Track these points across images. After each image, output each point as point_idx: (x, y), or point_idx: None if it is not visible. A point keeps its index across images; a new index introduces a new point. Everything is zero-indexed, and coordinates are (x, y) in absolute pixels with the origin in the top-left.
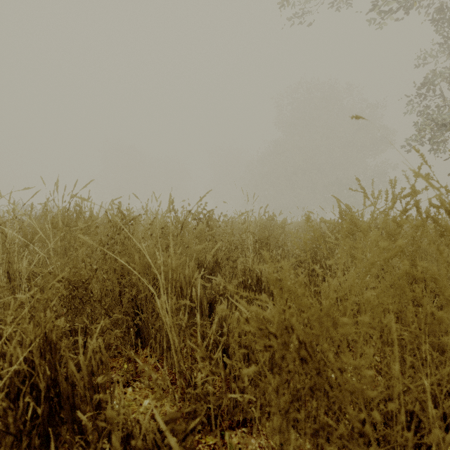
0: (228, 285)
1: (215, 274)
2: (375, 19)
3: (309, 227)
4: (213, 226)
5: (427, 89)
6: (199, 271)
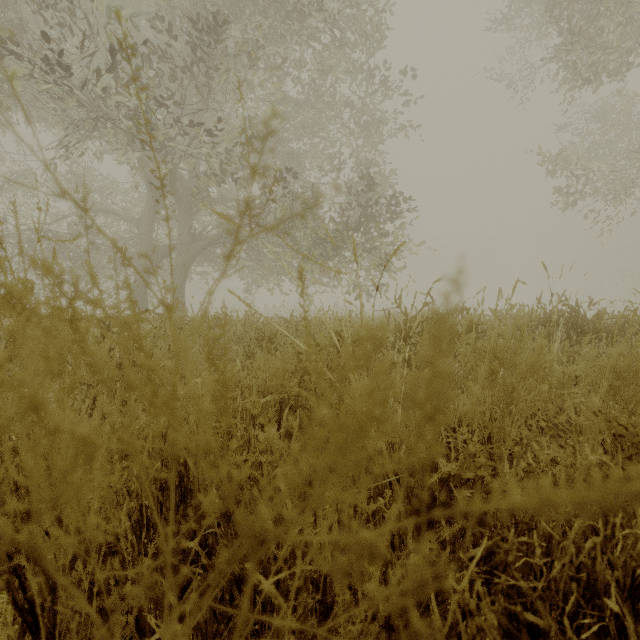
0: None
1: None
2: None
3: None
4: None
5: None
6: None
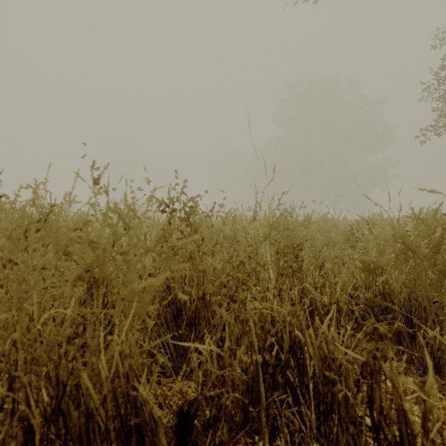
0: (227, 374)
1: (201, 322)
2: None
3: (329, 225)
4: (197, 225)
5: None
6: (171, 312)
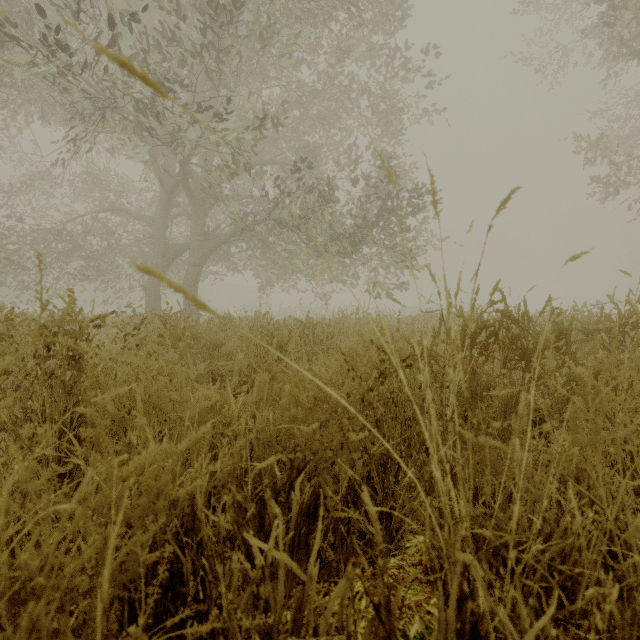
0: None
1: None
2: None
3: None
4: None
5: None
6: None
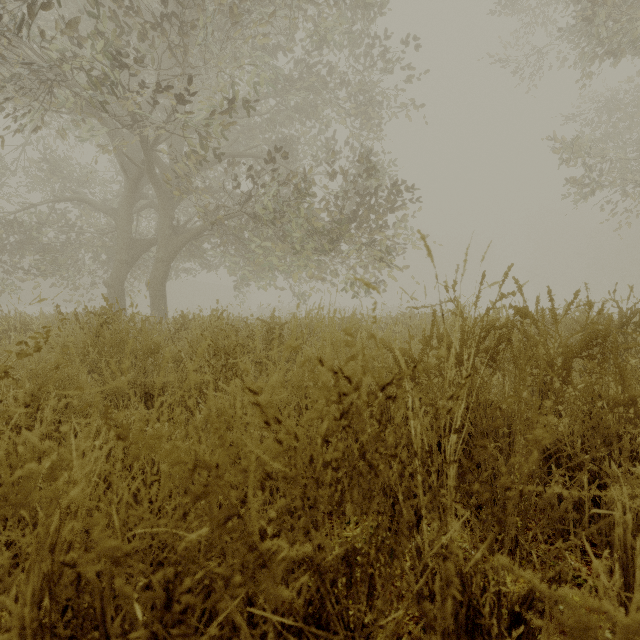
0: None
1: None
2: None
3: None
4: None
5: None
6: None
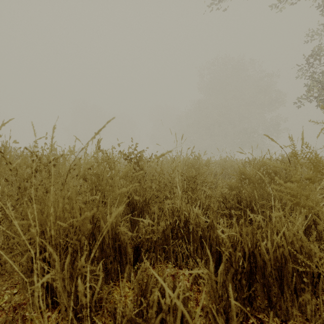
0: (154, 228)
1: (144, 213)
2: (275, 4)
3: (227, 165)
4: (143, 166)
5: (314, 59)
6: (129, 209)
